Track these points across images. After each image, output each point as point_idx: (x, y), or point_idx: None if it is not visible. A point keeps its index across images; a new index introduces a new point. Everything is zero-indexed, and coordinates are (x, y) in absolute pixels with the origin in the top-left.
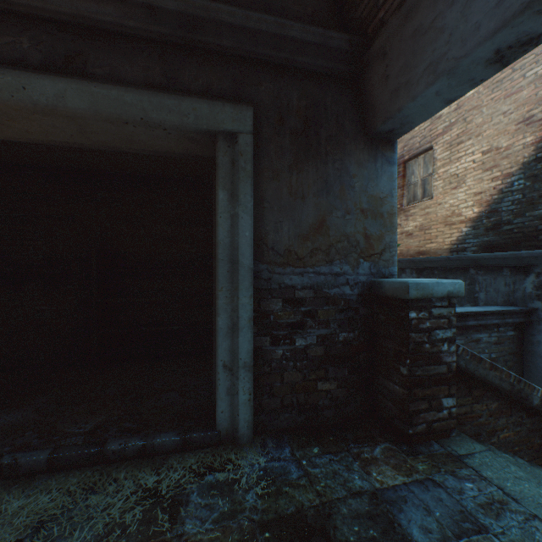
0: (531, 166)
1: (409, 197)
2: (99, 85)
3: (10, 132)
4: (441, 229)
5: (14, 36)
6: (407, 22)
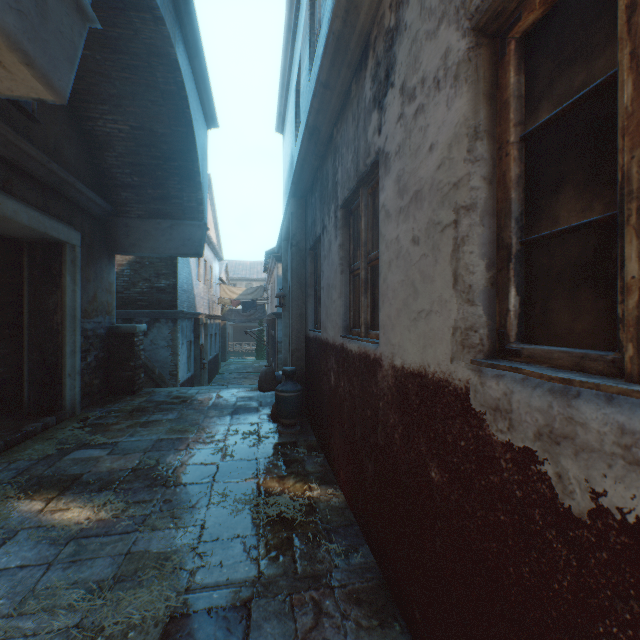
0: (134, 264)
1: None
2: (30, 209)
3: None
4: None
5: None
6: (144, 225)
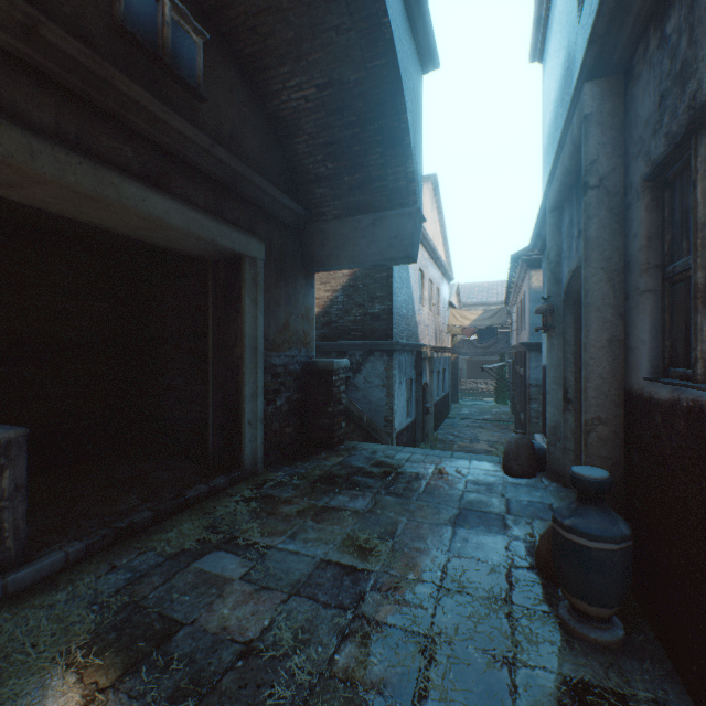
0: (347, 289)
1: None
2: (190, 209)
3: (60, 207)
4: None
5: (121, 143)
6: (340, 227)
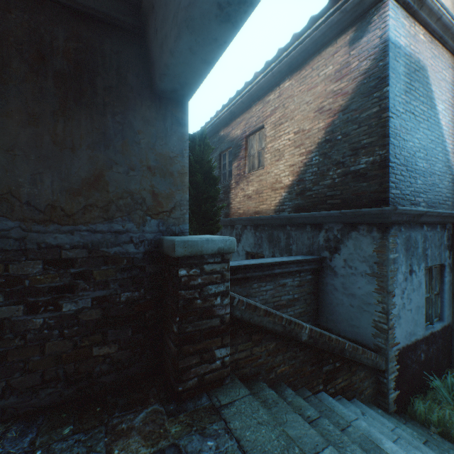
0: (323, 146)
1: (250, 166)
2: None
3: None
4: (269, 193)
5: None
6: None
